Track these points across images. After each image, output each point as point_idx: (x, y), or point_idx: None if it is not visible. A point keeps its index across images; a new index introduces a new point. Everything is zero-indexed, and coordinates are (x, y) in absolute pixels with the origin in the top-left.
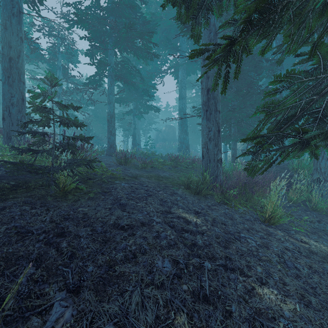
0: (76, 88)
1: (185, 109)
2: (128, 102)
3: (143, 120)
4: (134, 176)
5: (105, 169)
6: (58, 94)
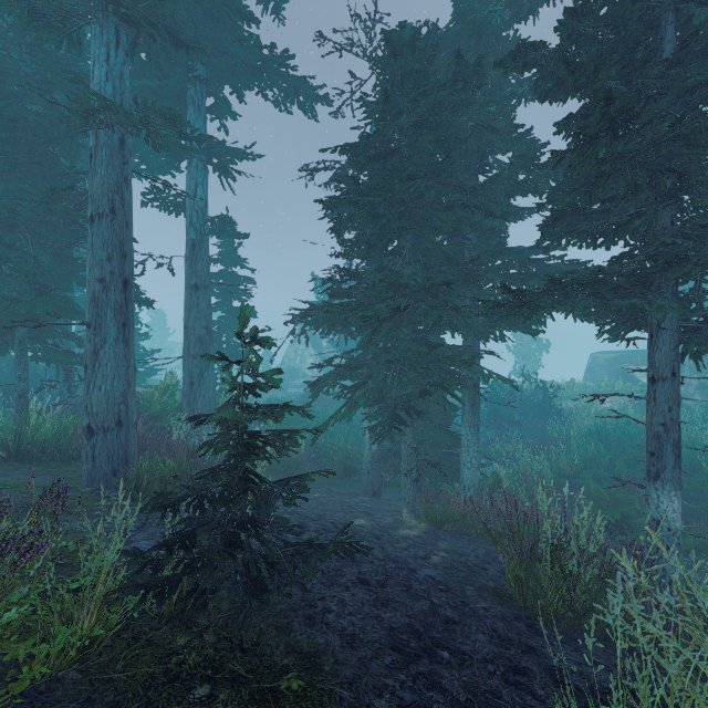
0: None
1: None
2: None
3: None
4: None
5: None
6: None
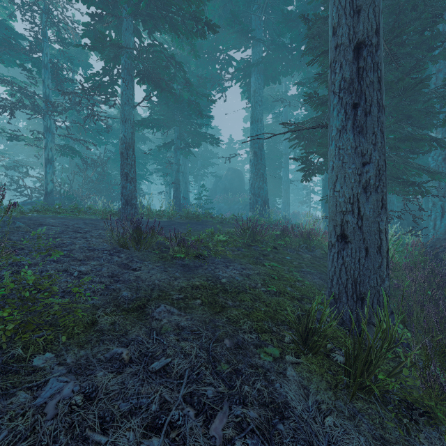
0: (74, 101)
1: (262, 140)
2: (167, 128)
3: (195, 161)
4: (138, 298)
5: (39, 286)
6: (43, 111)
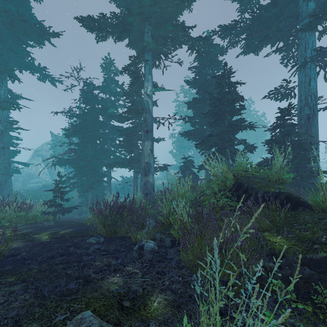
0: None
1: None
2: None
3: None
4: None
5: None
6: None
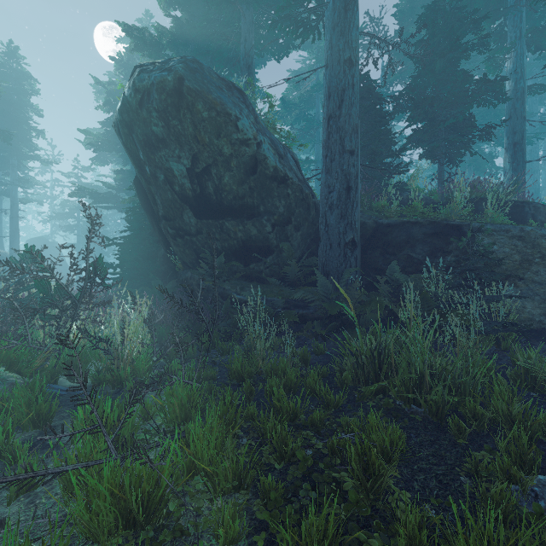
0: None
1: (538, 185)
2: None
3: None
4: None
5: None
6: None
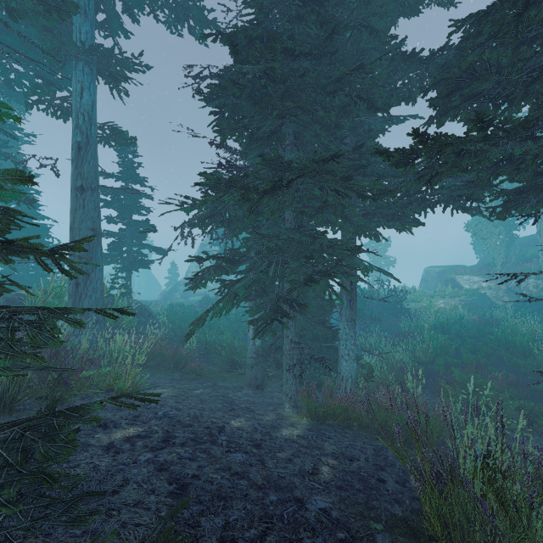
0: None
1: None
2: None
3: None
4: None
5: None
6: None
